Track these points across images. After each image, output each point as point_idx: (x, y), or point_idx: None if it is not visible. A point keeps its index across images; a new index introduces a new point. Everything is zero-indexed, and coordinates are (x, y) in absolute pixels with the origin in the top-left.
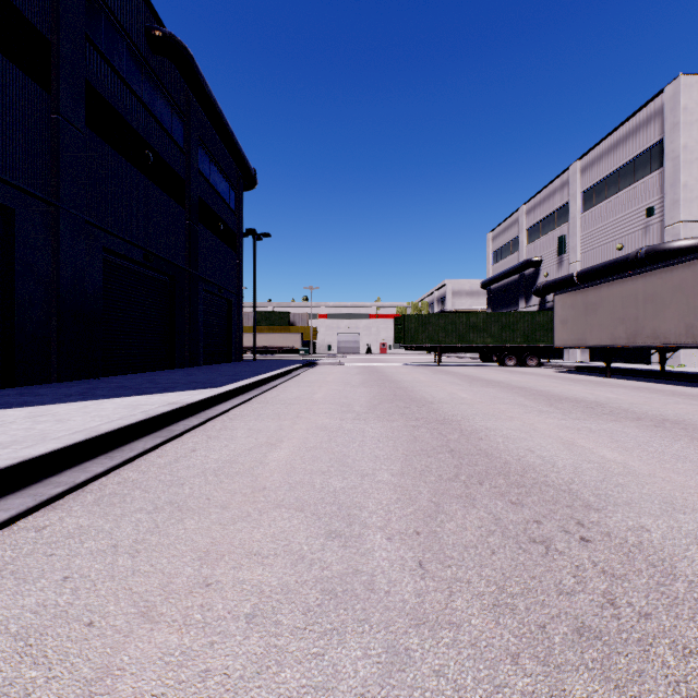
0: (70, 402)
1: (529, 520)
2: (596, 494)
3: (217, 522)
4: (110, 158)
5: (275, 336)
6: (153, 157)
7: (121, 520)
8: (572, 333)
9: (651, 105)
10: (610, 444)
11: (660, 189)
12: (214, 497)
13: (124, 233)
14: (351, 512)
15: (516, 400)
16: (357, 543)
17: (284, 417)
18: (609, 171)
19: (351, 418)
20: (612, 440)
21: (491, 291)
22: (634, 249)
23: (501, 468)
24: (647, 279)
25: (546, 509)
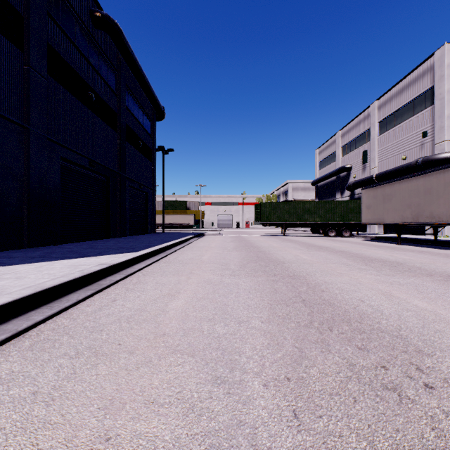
0: (31, 263)
1: (377, 366)
2: (422, 340)
3: (124, 368)
4: (65, 97)
5: (177, 216)
6: (95, 97)
7: (46, 366)
8: (374, 214)
9: (425, 63)
10: (417, 295)
11: (431, 119)
12: (124, 343)
13: (75, 148)
14: (232, 357)
15: (341, 261)
16: (238, 390)
17: (181, 273)
18: (396, 108)
19: (229, 274)
20: (418, 291)
21: (318, 187)
22: (413, 159)
23: (343, 316)
24: (426, 178)
25: (388, 355)
